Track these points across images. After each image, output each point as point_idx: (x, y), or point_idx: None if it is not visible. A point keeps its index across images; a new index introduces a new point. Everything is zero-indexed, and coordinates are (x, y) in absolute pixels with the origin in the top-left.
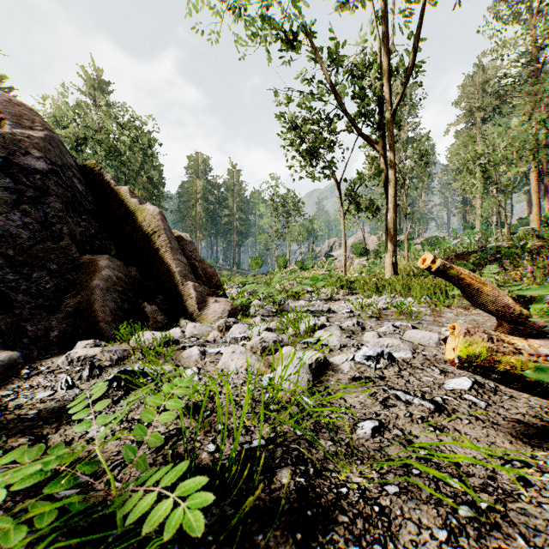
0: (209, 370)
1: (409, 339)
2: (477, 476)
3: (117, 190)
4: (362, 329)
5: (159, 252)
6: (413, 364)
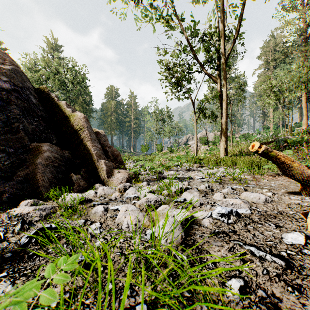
0: (109, 224)
1: (245, 198)
2: None
3: (58, 103)
4: (212, 191)
5: (84, 141)
6: (254, 219)
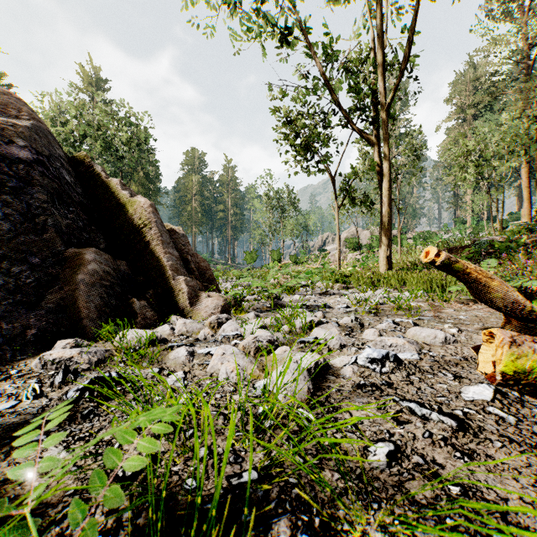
0: (197, 374)
1: (412, 337)
2: (531, 530)
3: (107, 182)
4: (361, 326)
5: (150, 246)
6: (422, 367)
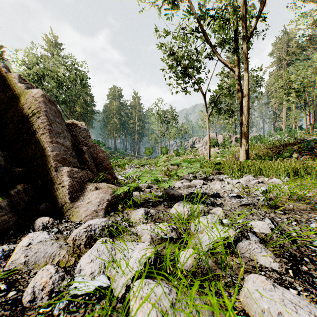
0: None
1: None
2: None
3: (6, 76)
4: (293, 242)
5: (39, 135)
6: None
